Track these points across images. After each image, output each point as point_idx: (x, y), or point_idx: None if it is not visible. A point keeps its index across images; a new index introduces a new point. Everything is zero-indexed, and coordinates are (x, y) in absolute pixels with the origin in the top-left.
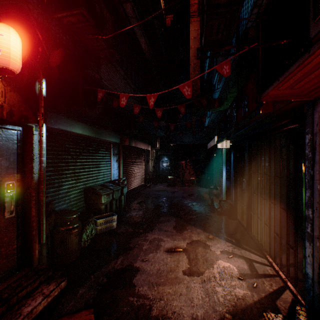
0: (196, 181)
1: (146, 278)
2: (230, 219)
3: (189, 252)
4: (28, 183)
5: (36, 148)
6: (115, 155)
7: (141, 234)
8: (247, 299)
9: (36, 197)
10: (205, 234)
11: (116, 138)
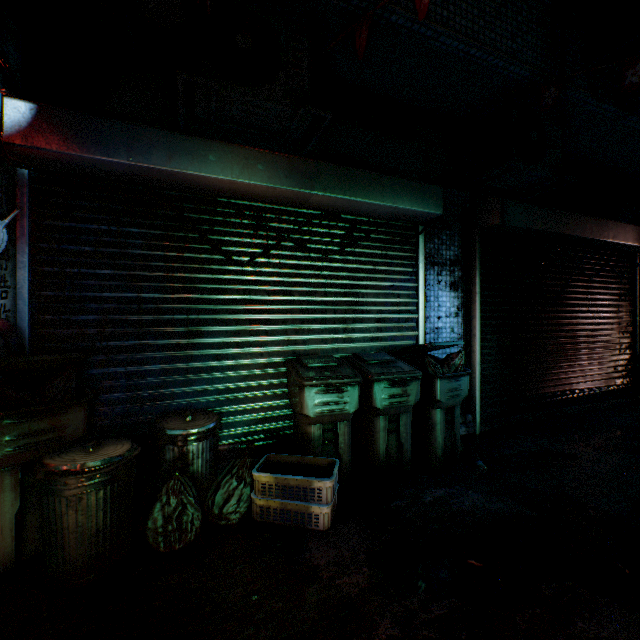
0: None
1: None
2: None
3: None
4: None
5: None
6: (443, 267)
7: None
8: None
9: None
10: None
11: (418, 198)
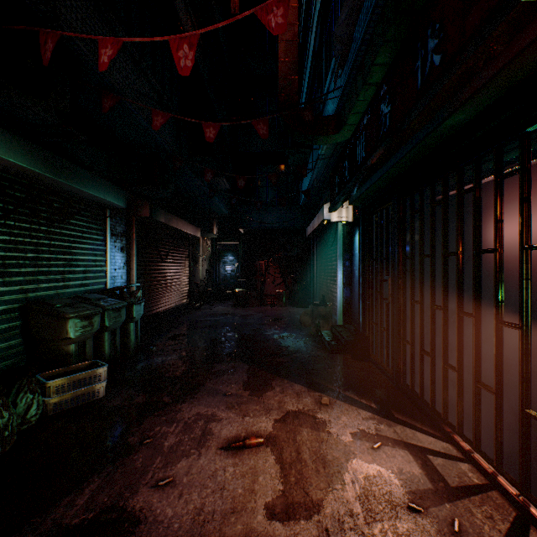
0: (286, 297)
1: None
2: (357, 360)
3: (280, 444)
4: None
5: None
6: (118, 237)
7: (166, 408)
8: None
9: None
10: (313, 394)
11: (116, 196)
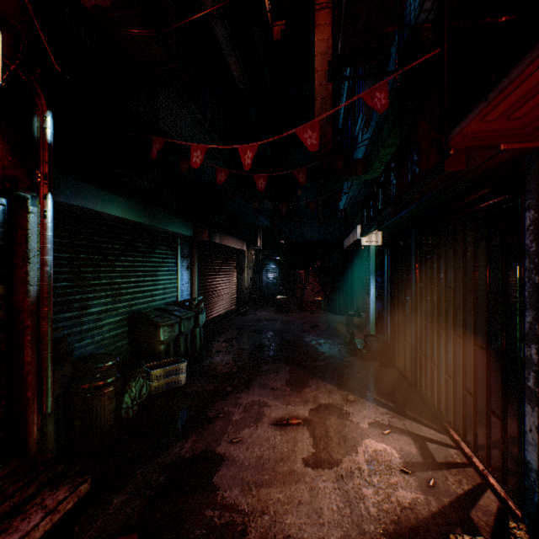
0: (325, 304)
1: (238, 474)
2: (384, 367)
3: (313, 425)
4: (18, 302)
5: (34, 238)
6: (184, 258)
7: (230, 395)
8: (419, 508)
9: (34, 328)
10: (342, 393)
11: (186, 228)
